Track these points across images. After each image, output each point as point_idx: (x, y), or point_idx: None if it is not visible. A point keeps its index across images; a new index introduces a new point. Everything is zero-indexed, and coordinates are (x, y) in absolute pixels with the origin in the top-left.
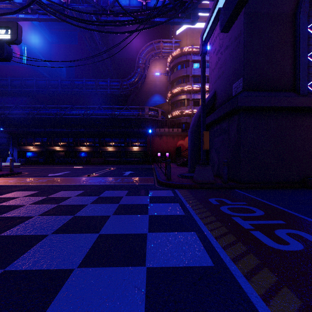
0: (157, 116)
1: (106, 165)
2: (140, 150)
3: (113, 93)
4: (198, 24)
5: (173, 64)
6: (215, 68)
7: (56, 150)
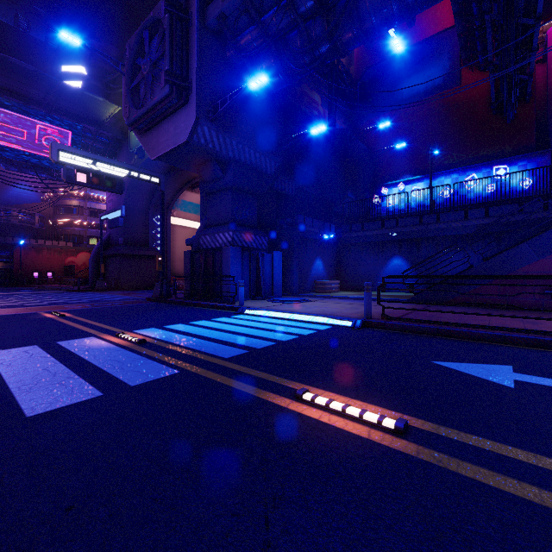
0: (33, 223)
1: None
2: None
3: None
4: None
5: None
6: None
7: None
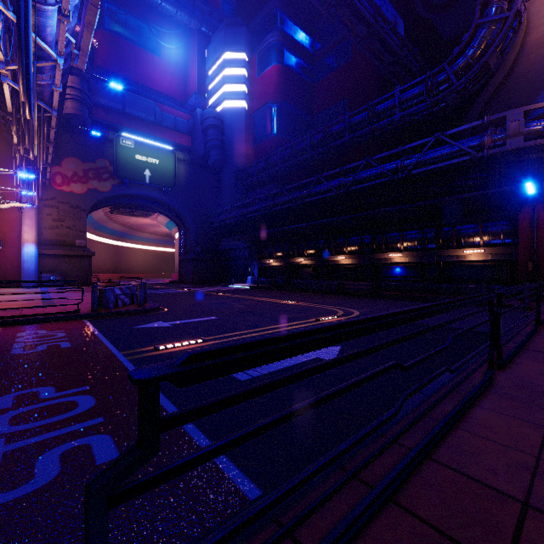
0: None
1: (357, 302)
2: (489, 260)
3: (411, 118)
4: None
5: None
6: None
7: (301, 265)
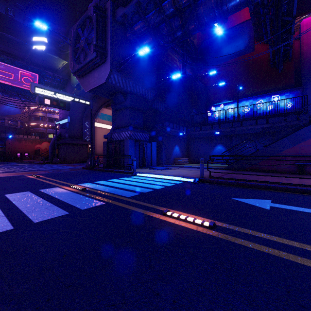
0: (17, 125)
1: None
2: None
3: None
4: None
5: None
6: None
7: None
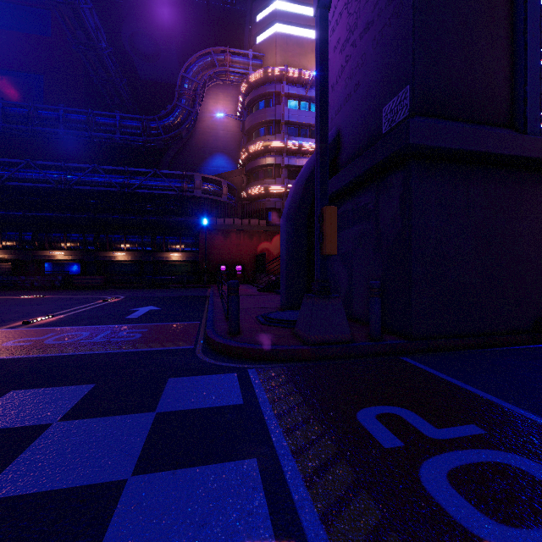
0: (220, 194)
1: (105, 292)
2: (184, 260)
3: (129, 143)
4: (296, 30)
5: (250, 98)
6: (338, 80)
7: None
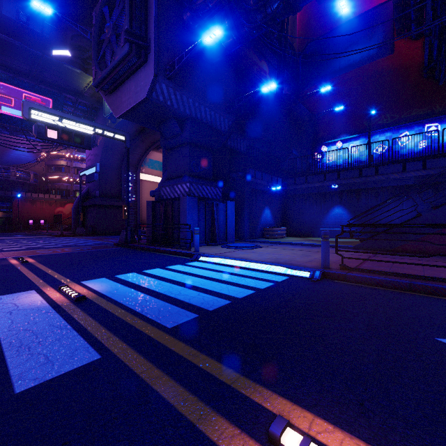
0: (28, 179)
1: None
2: (1, 217)
3: None
4: None
5: None
6: None
7: None
